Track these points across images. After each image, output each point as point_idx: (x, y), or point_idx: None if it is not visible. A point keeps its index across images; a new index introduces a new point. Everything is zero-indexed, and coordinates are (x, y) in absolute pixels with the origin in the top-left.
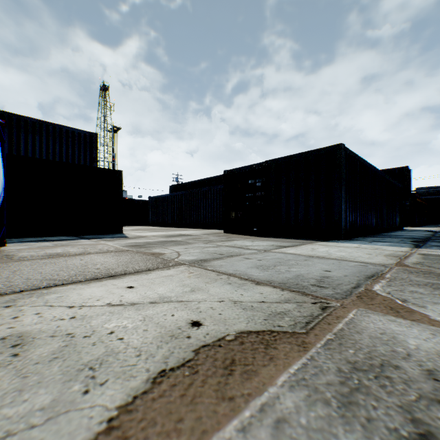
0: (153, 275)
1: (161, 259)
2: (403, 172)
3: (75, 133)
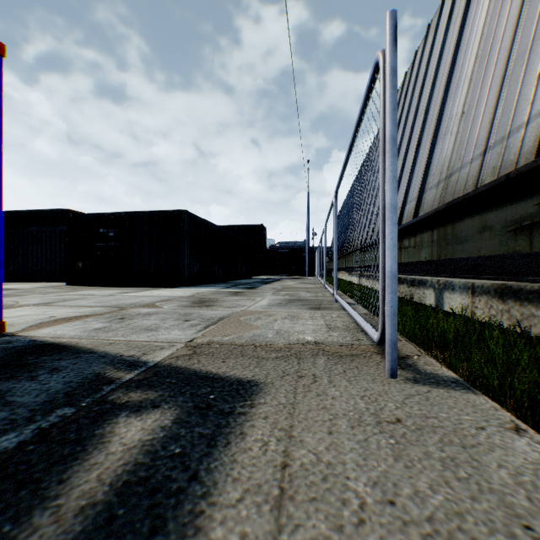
0: (6, 311)
1: None
2: (261, 229)
3: None
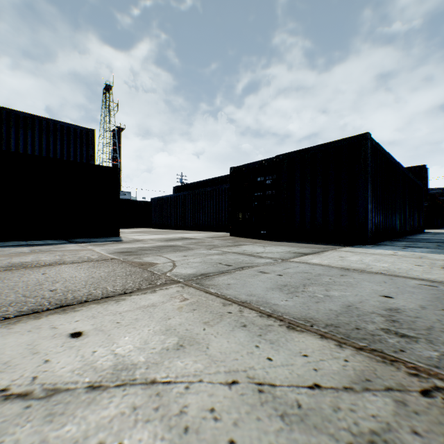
0: (126, 304)
1: (148, 273)
2: (420, 171)
3: (70, 129)
